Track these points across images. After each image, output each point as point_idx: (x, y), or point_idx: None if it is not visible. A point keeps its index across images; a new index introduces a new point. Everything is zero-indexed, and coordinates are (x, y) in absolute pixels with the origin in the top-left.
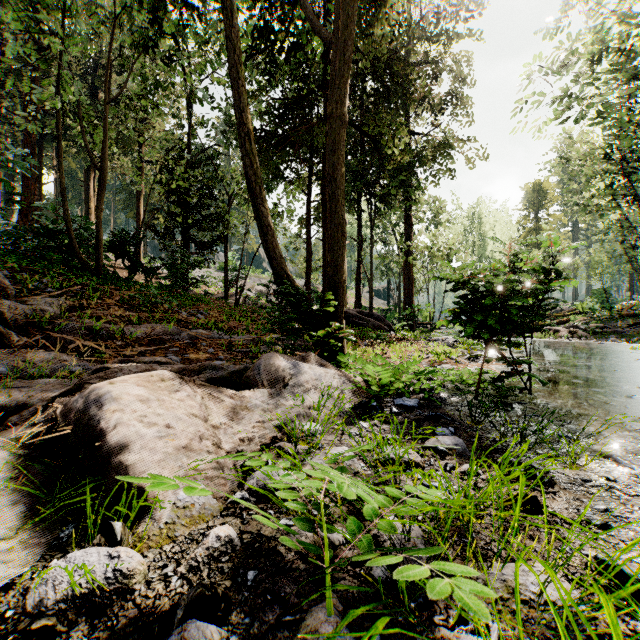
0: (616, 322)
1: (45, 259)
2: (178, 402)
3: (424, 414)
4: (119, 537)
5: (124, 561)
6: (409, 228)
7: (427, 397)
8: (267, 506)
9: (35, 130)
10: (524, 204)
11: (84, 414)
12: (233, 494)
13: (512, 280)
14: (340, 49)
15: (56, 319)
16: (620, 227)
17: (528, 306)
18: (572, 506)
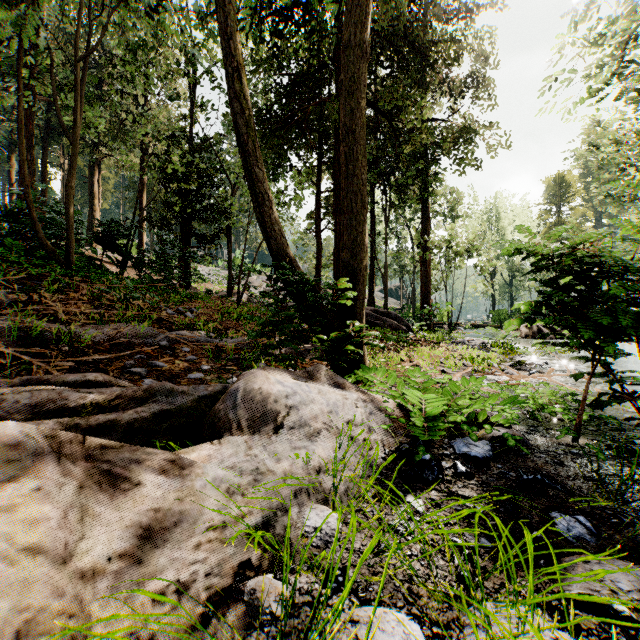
0: None
1: (6, 247)
2: None
3: (512, 476)
4: None
5: None
6: (426, 221)
7: (513, 445)
8: None
9: (2, 100)
10: (545, 198)
11: None
12: None
13: None
14: None
15: None
16: None
17: None
18: None
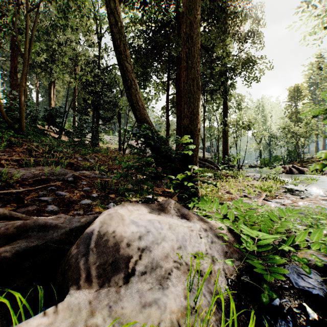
0: None
1: None
2: None
3: None
4: None
5: None
6: (226, 110)
7: None
8: None
9: None
10: (288, 98)
11: None
12: None
13: None
14: None
15: None
16: None
17: None
18: None
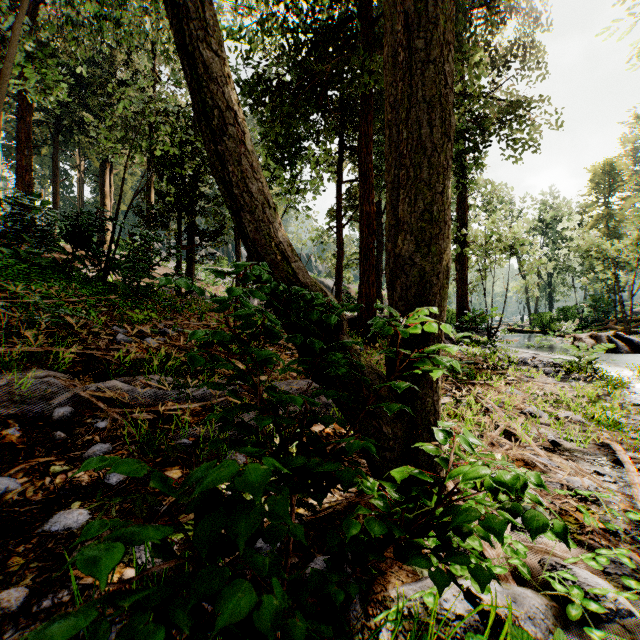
0: None
1: None
2: None
3: None
4: None
5: None
6: (463, 213)
7: None
8: None
9: None
10: (591, 188)
11: None
12: None
13: None
14: None
15: None
16: None
17: None
18: None
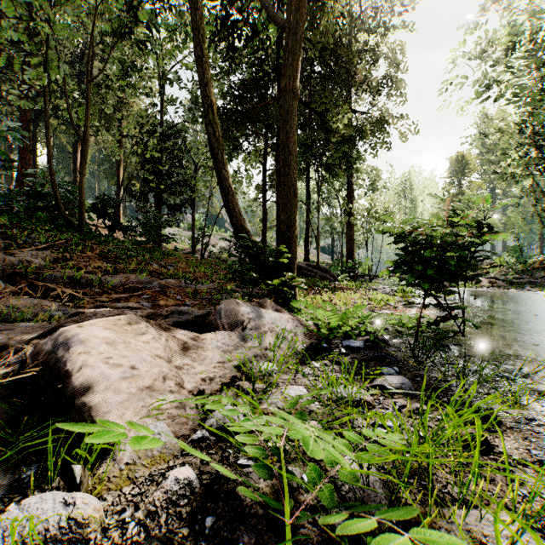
0: (530, 274)
1: (35, 218)
2: (143, 344)
3: (370, 355)
4: (78, 480)
5: (79, 508)
6: (351, 193)
7: (372, 339)
8: (226, 445)
9: (27, 106)
10: (449, 173)
11: (51, 356)
12: (194, 433)
13: (449, 233)
14: (293, 30)
15: (41, 269)
16: (532, 192)
17: (463, 257)
18: (521, 446)
